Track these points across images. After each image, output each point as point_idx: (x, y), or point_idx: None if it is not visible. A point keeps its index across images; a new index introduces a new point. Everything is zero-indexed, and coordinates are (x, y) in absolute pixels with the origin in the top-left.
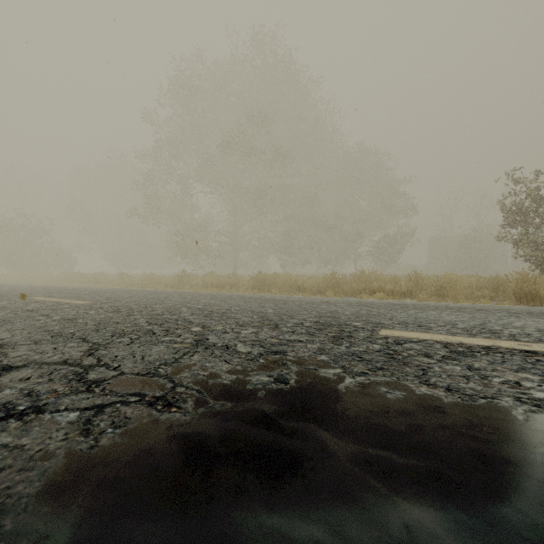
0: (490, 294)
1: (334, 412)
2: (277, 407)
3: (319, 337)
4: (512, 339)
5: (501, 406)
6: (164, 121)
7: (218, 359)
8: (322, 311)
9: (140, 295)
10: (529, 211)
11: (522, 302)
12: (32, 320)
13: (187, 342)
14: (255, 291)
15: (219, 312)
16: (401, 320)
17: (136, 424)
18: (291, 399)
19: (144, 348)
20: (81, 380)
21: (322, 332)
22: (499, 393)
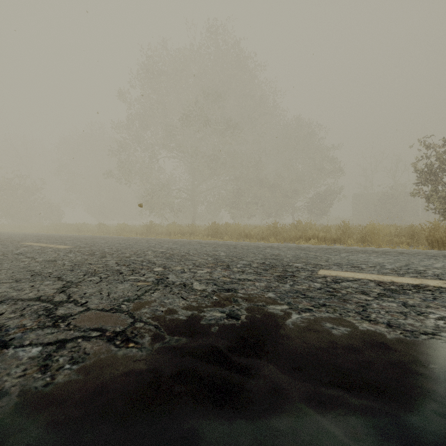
0: (406, 240)
1: (284, 348)
2: (229, 343)
3: (265, 276)
4: (437, 278)
5: (443, 342)
6: (135, 99)
7: (176, 296)
8: (267, 254)
9: (114, 241)
10: (439, 171)
11: (434, 247)
12: (18, 261)
13: (149, 281)
14: (210, 238)
15: (179, 255)
16: (336, 261)
17: (93, 360)
18: (242, 335)
19: (110, 286)
20: (49, 315)
21: (268, 272)
22: (438, 330)
